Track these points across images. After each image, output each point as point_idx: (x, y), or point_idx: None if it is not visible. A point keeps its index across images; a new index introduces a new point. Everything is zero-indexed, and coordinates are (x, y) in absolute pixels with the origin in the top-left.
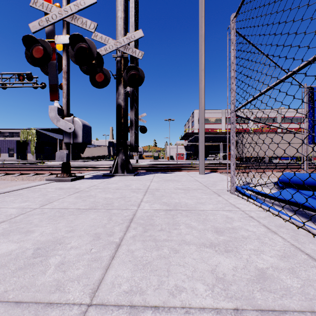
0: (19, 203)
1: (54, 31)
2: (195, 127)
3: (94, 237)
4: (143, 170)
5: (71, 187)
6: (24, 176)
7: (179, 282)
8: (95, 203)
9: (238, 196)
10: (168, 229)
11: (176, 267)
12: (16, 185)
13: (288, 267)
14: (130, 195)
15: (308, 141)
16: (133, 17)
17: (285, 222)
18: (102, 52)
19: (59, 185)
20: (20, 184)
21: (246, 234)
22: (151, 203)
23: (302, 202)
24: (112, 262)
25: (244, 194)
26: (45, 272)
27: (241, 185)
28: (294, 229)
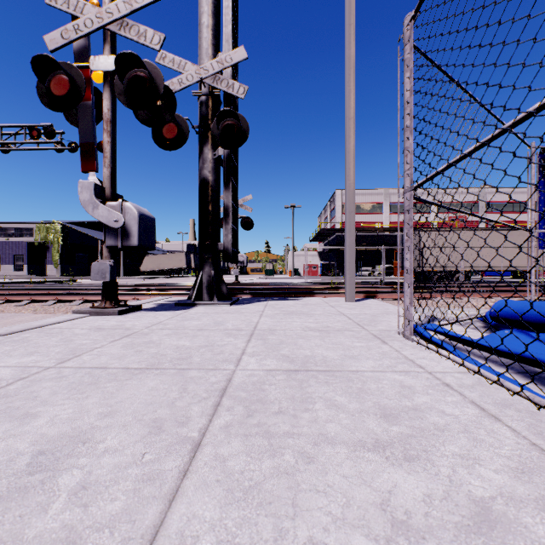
0: (20, 356)
1: (88, 48)
2: (337, 220)
3: (150, 428)
4: (247, 294)
5: (118, 326)
6: (39, 304)
7: (317, 531)
8: (158, 356)
9: (419, 344)
10: (293, 411)
11: (309, 495)
12: (22, 321)
13: (534, 497)
14: (222, 341)
15: (538, 244)
16: (229, 25)
17: (512, 396)
18: (174, 86)
19: (97, 322)
20: (30, 319)
21: (442, 422)
22: (261, 357)
23: (542, 358)
24: (183, 485)
25: (430, 340)
26: (46, 507)
27: (421, 323)
28: (530, 410)
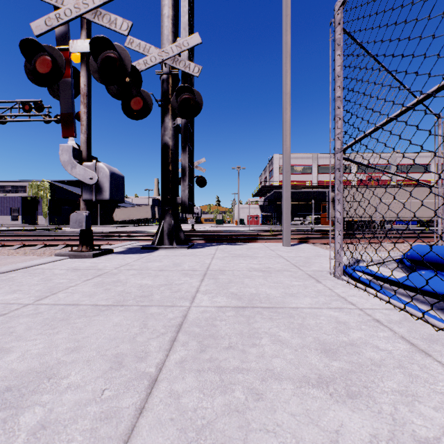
0: (4, 294)
1: (68, 34)
2: (275, 179)
3: (112, 363)
4: (201, 239)
5: (92, 267)
6: (28, 248)
7: None
8: (124, 294)
9: (348, 283)
10: (242, 346)
11: (259, 436)
12: (13, 262)
13: None
14: (179, 280)
15: None
16: (186, 15)
17: (437, 331)
18: (140, 66)
19: (75, 263)
20: (20, 261)
21: (377, 357)
22: (213, 295)
23: None
24: (139, 424)
25: (359, 280)
26: None
27: (348, 264)
28: None
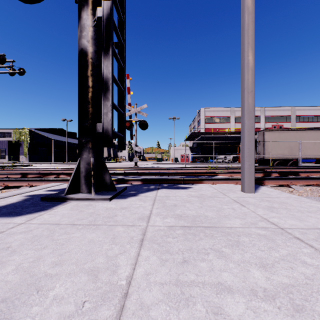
0: None
1: None
2: (202, 127)
3: None
4: (137, 180)
5: None
6: None
7: None
8: None
9: None
10: None
11: None
12: None
13: None
14: None
15: None
16: None
17: None
18: None
19: None
20: None
21: None
22: None
23: None
24: None
25: None
26: None
27: None
28: None
